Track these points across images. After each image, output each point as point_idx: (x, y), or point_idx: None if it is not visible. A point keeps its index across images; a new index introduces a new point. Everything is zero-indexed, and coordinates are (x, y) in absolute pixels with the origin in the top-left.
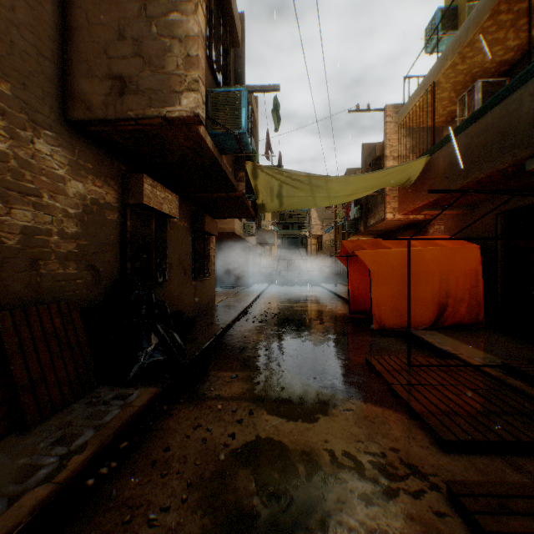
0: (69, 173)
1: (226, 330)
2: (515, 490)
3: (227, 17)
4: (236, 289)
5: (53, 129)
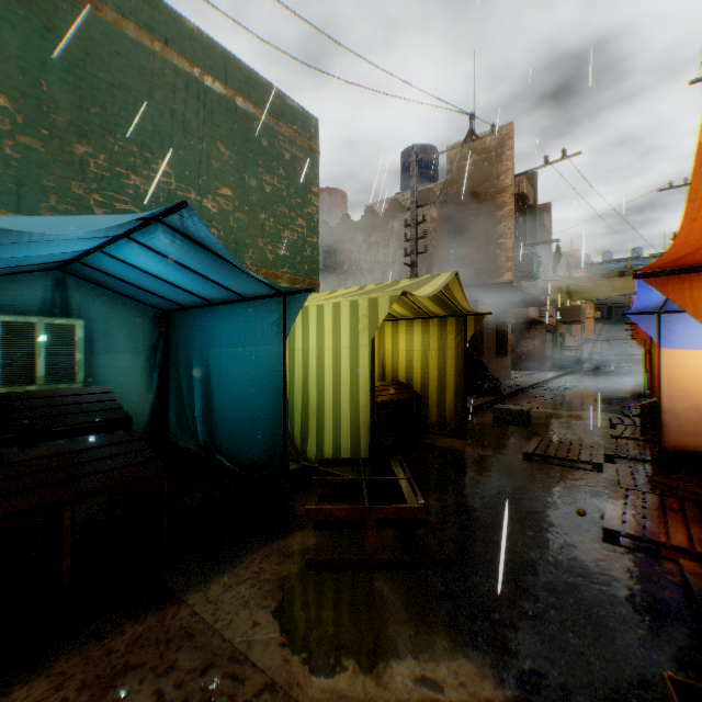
0: None
1: (522, 391)
2: (632, 418)
3: (524, 200)
4: (530, 372)
5: None
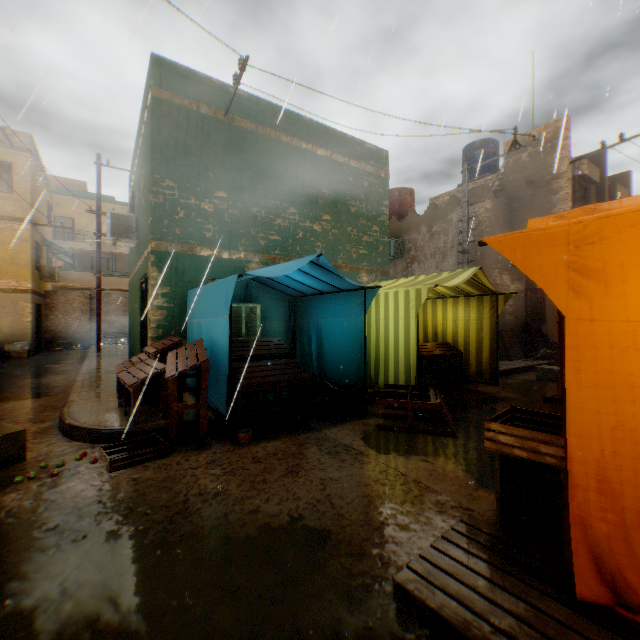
0: (510, 283)
1: None
2: None
3: (585, 179)
4: None
5: (506, 270)
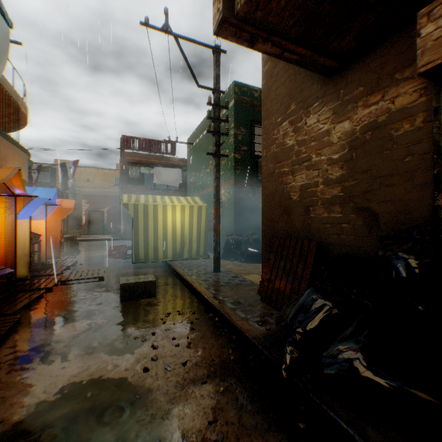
0: (333, 121)
1: None
2: None
3: None
4: None
5: (319, 98)
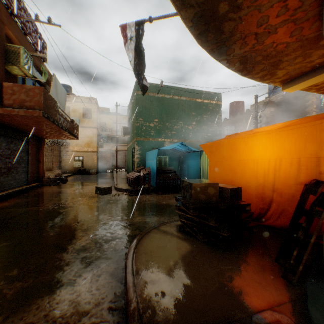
0: None
1: None
2: None
3: None
4: None
5: None
